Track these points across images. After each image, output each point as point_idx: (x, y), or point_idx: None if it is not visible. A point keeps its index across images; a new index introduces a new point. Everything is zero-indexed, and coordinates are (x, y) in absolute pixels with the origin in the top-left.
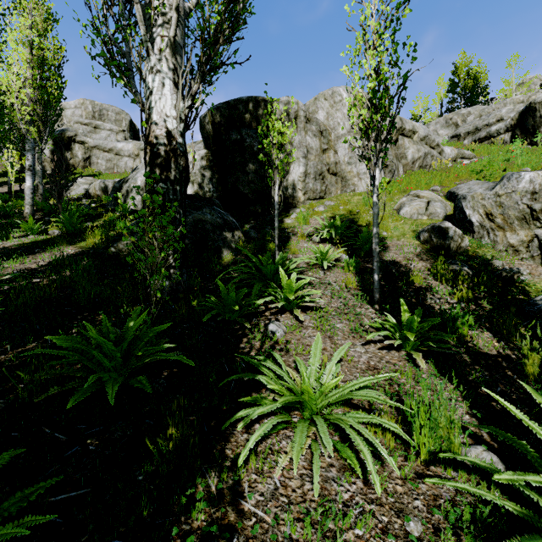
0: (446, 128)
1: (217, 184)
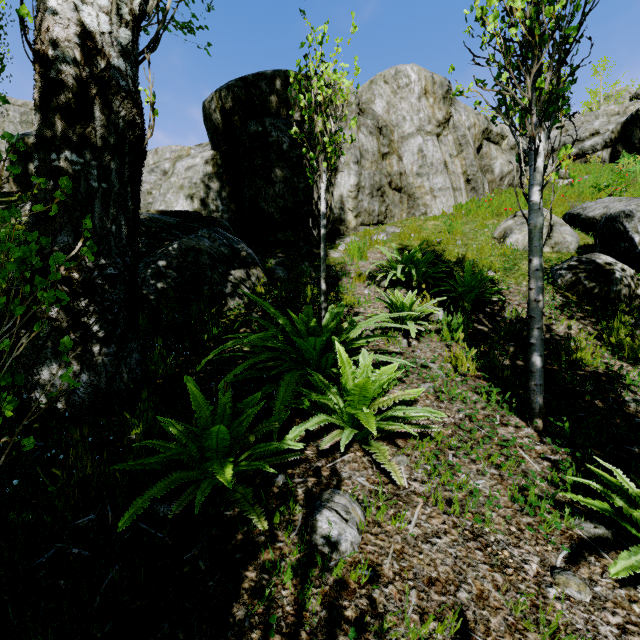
0: None
1: (228, 200)
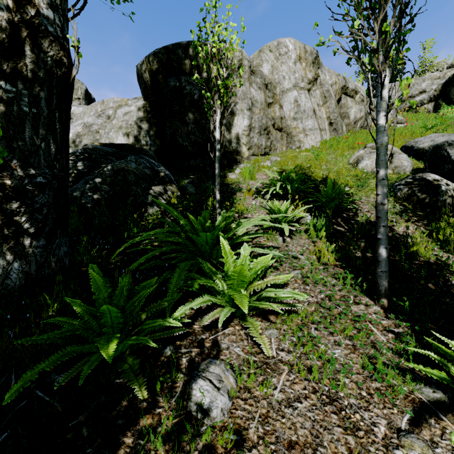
0: None
1: (155, 137)
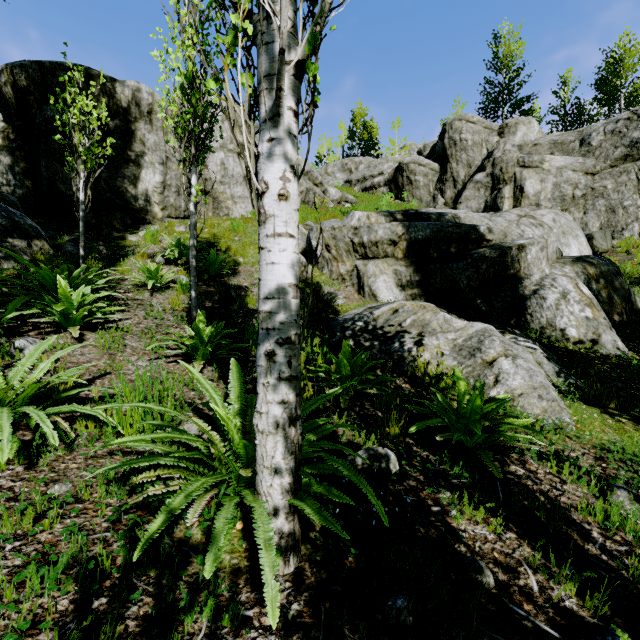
0: (342, 172)
1: (23, 176)
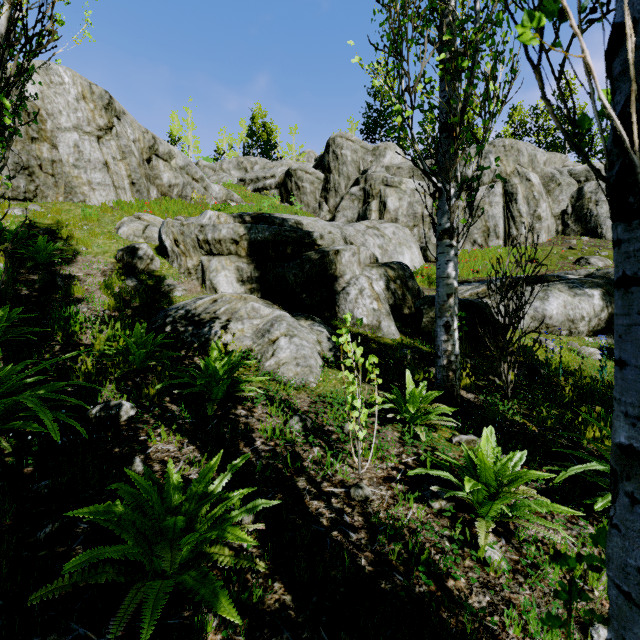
0: (238, 170)
1: None
